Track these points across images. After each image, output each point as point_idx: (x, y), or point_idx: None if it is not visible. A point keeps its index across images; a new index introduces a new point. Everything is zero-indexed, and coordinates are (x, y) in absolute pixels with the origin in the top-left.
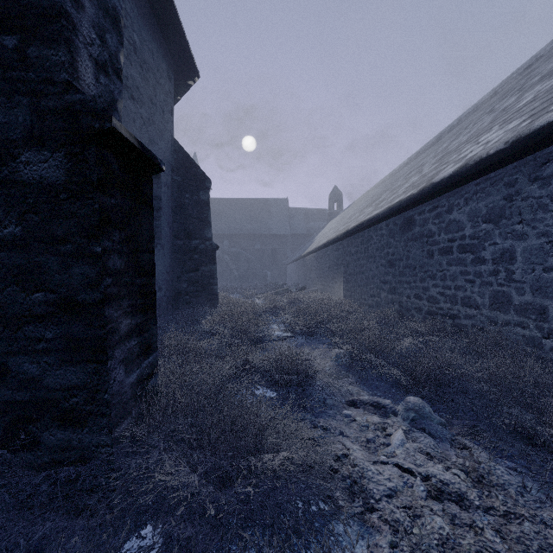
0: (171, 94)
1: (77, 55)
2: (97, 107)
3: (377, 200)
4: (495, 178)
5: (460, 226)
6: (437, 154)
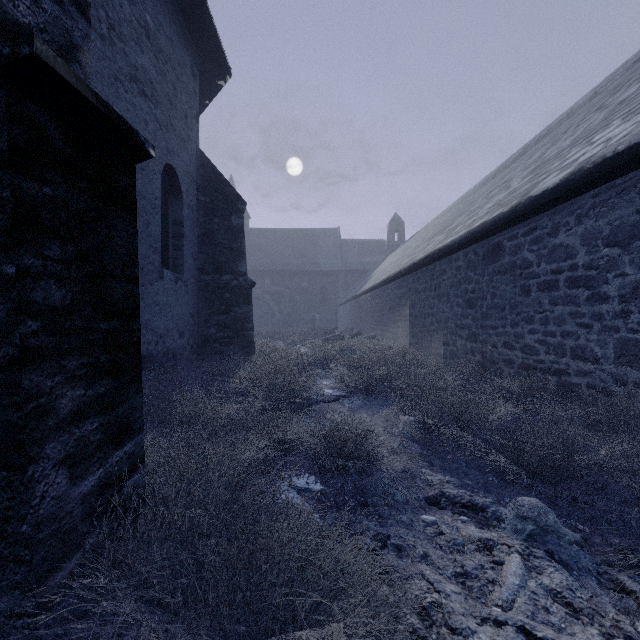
0: (196, 96)
1: None
2: (6, 18)
3: (449, 226)
4: (624, 185)
5: (569, 253)
6: (528, 166)
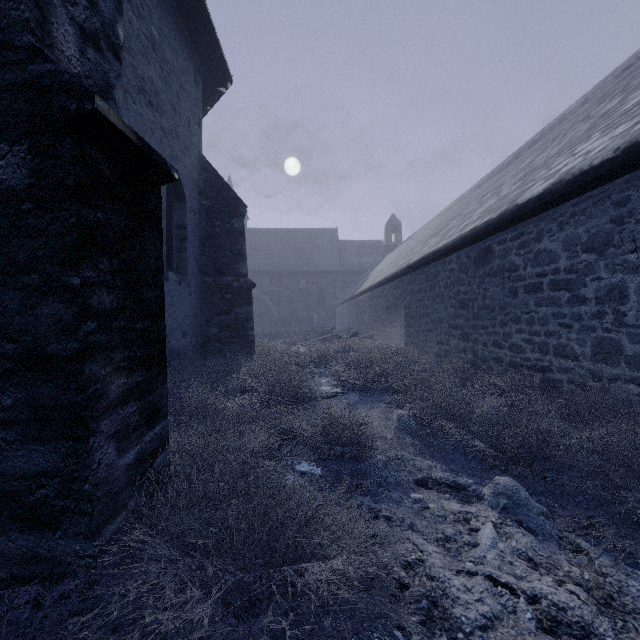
0: (199, 103)
1: (50, 14)
2: (73, 81)
3: (444, 229)
4: (599, 196)
5: (552, 257)
6: (518, 172)
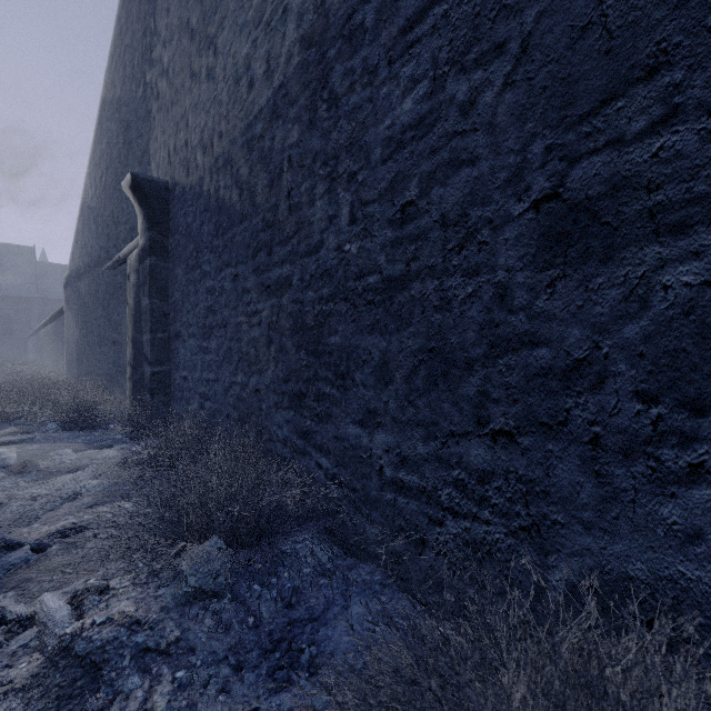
0: None
1: None
2: None
3: None
4: None
5: None
6: None
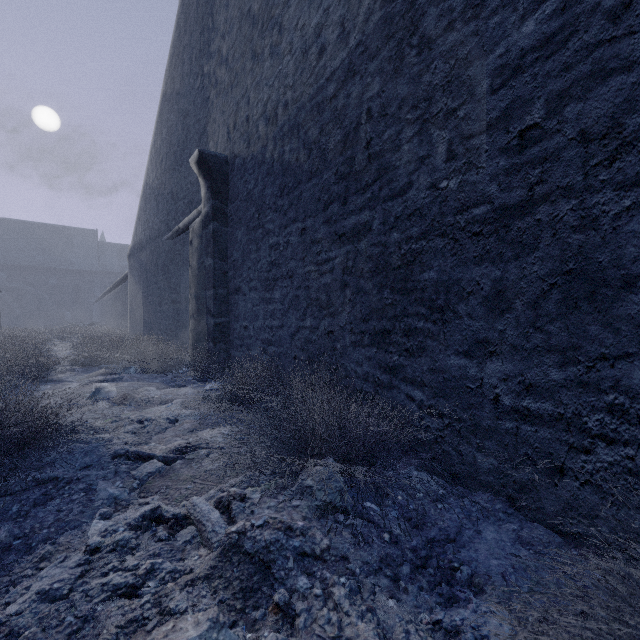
0: None
1: None
2: None
3: None
4: None
5: None
6: None
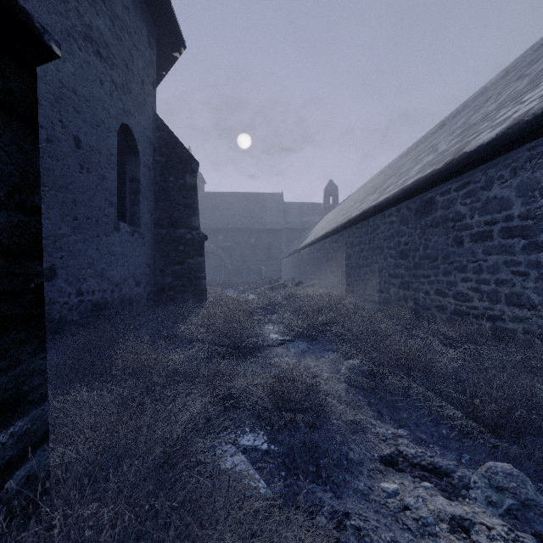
0: (153, 65)
1: None
2: None
3: (381, 187)
4: None
5: (504, 204)
6: (453, 131)
